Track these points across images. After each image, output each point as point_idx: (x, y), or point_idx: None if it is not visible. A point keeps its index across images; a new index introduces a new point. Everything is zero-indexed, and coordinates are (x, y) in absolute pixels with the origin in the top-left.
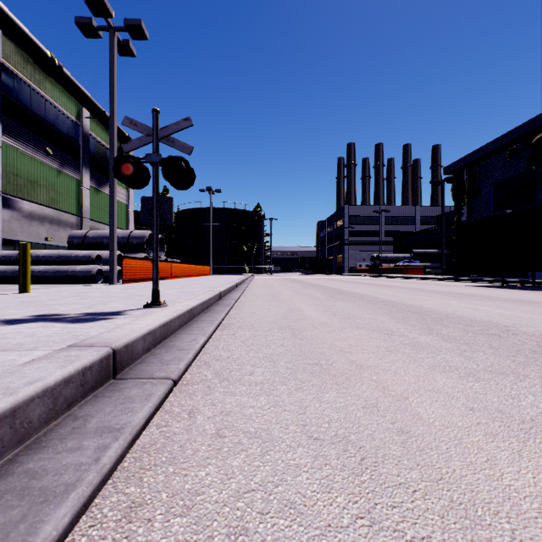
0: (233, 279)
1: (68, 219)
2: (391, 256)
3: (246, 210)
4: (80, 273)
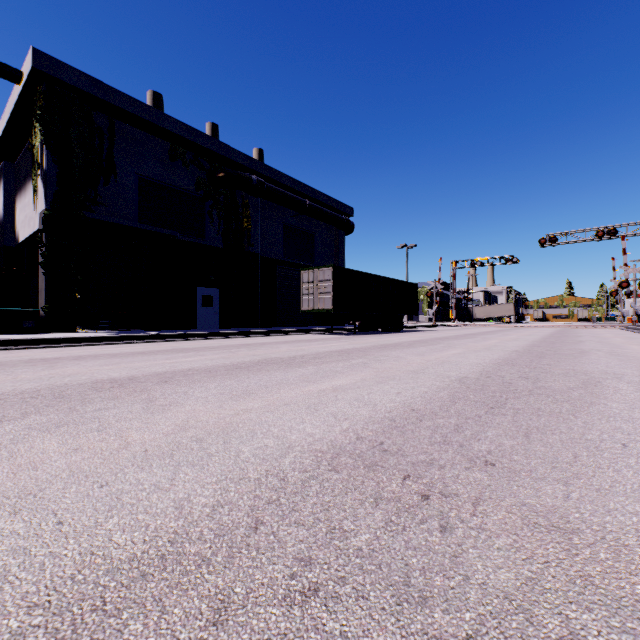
0: None
1: None
2: None
3: None
4: None
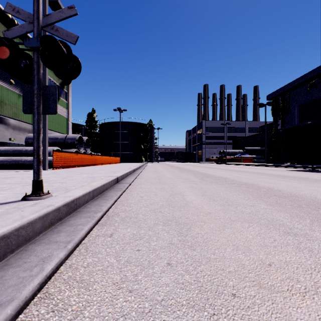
0: (133, 165)
1: (26, 127)
2: (231, 151)
3: (143, 123)
4: (27, 162)
